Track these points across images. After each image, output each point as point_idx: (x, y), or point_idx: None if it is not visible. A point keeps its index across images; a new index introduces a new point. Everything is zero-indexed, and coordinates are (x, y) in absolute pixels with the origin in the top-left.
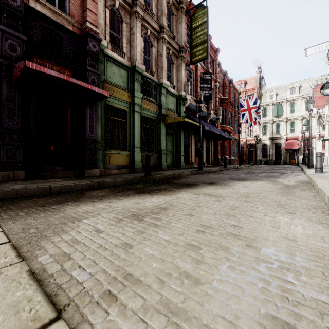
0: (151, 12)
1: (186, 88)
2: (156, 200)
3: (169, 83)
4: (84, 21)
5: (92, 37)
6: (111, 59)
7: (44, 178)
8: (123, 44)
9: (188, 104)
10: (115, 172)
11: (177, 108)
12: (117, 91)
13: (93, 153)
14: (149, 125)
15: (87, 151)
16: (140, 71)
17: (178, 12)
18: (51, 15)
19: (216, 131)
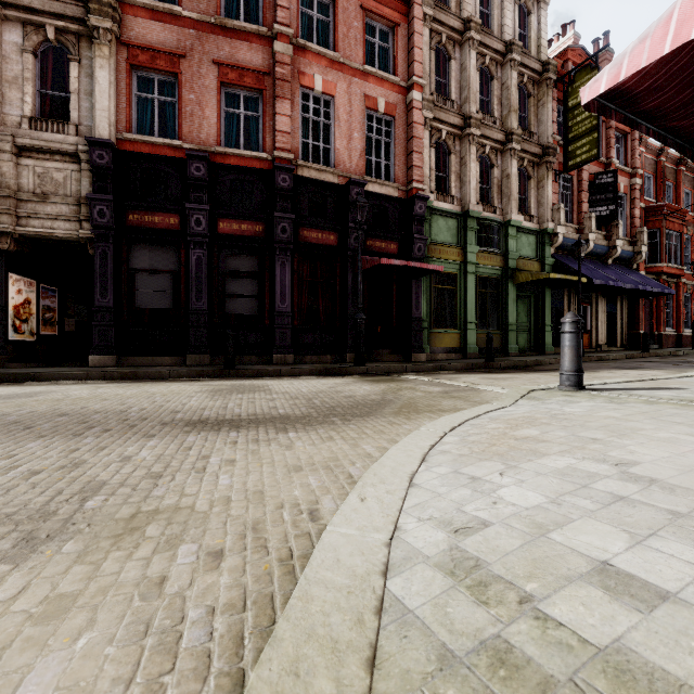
0: (492, 117)
1: (555, 214)
2: (504, 376)
3: (523, 214)
4: (409, 180)
5: (419, 198)
6: (437, 211)
7: (375, 362)
8: (451, 184)
9: (561, 241)
10: (442, 358)
11: (538, 251)
12: (444, 251)
13: (419, 334)
14: (488, 288)
15: (412, 332)
16: (475, 215)
17: (540, 88)
18: (380, 190)
19: (622, 284)
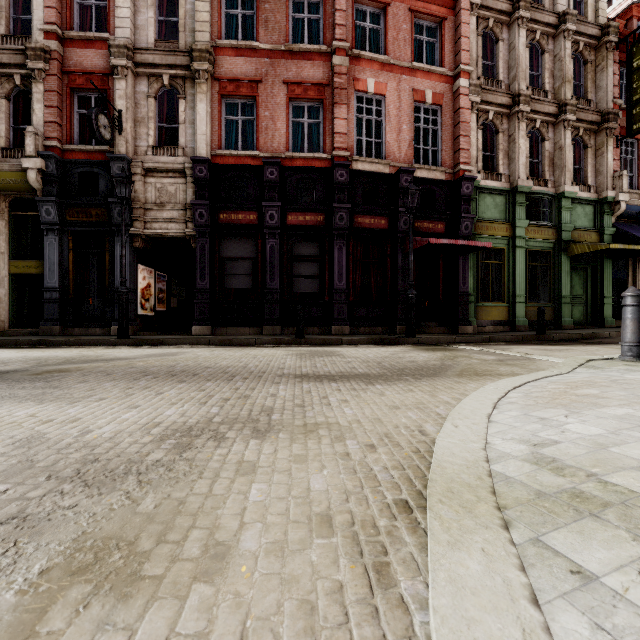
0: (543, 91)
1: (617, 182)
2: (558, 347)
3: (578, 184)
4: (456, 163)
5: (466, 179)
6: (484, 189)
7: (423, 333)
8: (499, 162)
9: (623, 209)
10: (489, 330)
11: (596, 221)
12: (491, 227)
13: (466, 307)
14: (539, 261)
15: (459, 305)
16: (524, 190)
17: (598, 53)
18: (427, 174)
19: None
